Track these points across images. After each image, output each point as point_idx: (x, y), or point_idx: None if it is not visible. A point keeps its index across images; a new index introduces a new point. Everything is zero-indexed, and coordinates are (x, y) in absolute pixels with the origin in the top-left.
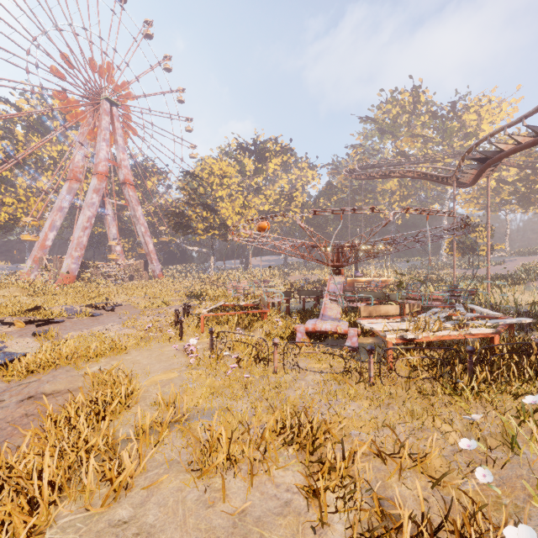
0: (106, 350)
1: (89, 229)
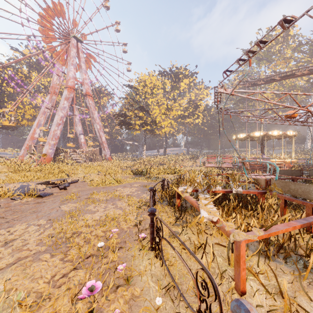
0: None
1: (61, 125)
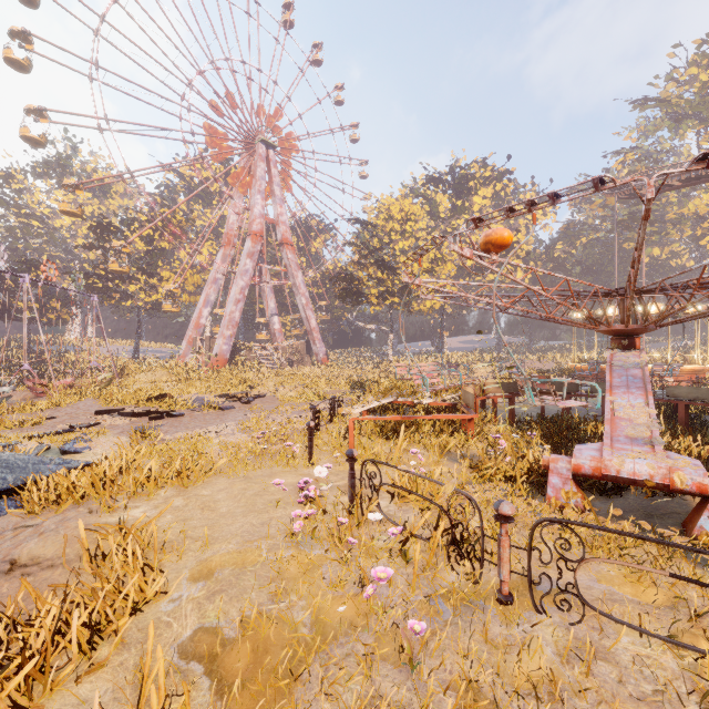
0: (173, 474)
1: (242, 302)
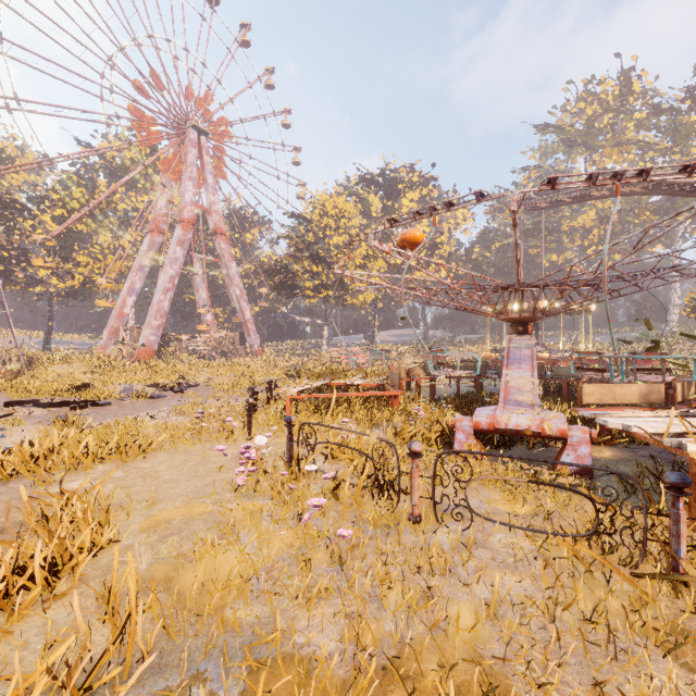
0: (110, 450)
1: (171, 291)
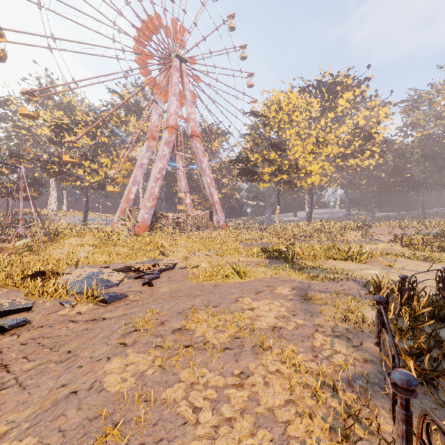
0: None
1: (160, 180)
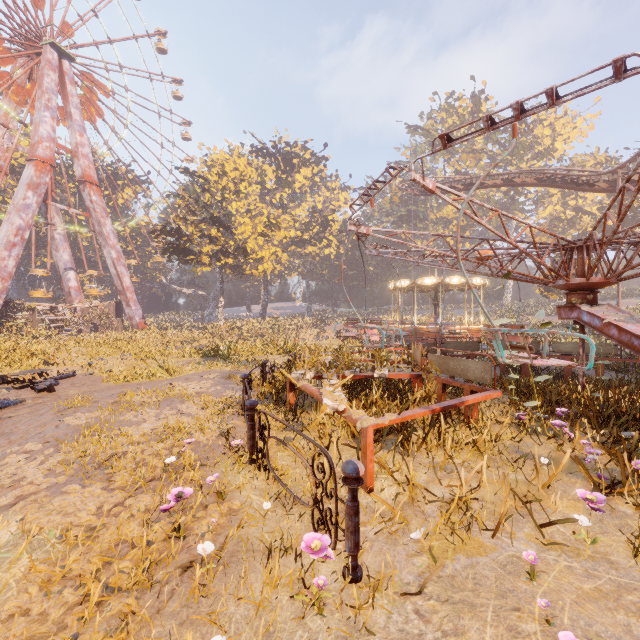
0: None
1: (19, 246)
